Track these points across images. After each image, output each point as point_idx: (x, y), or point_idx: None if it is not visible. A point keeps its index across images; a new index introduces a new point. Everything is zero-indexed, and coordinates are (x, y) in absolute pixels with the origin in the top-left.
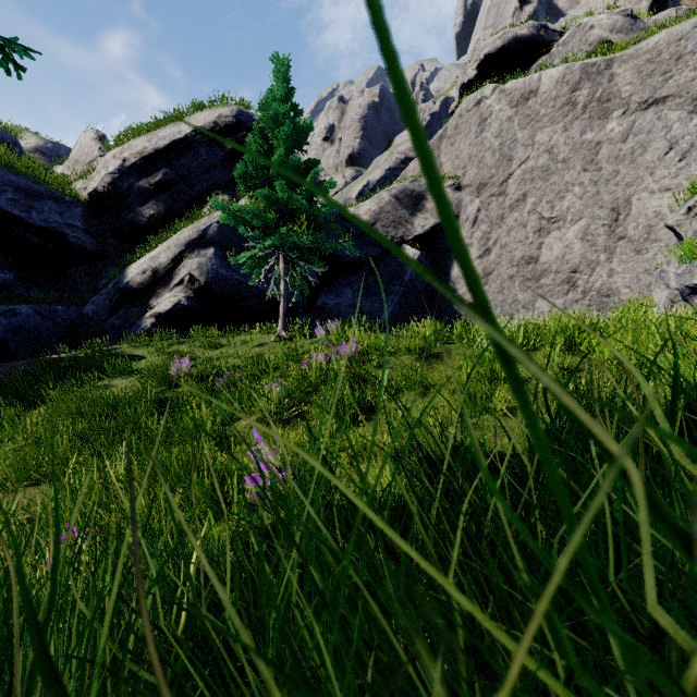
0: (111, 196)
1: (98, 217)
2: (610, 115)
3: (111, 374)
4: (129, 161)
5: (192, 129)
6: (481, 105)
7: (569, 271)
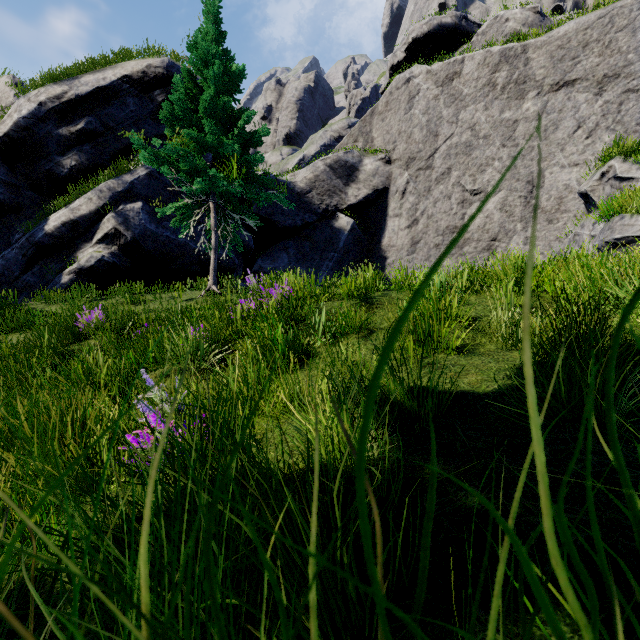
0: (25, 143)
1: (11, 165)
2: (526, 96)
3: (9, 328)
4: (45, 106)
5: (118, 76)
6: (410, 83)
7: (489, 240)
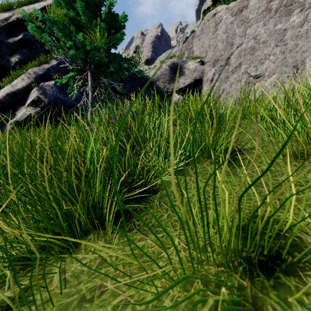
0: None
1: None
2: (292, 13)
3: None
4: None
5: (42, 6)
6: (216, 16)
7: None
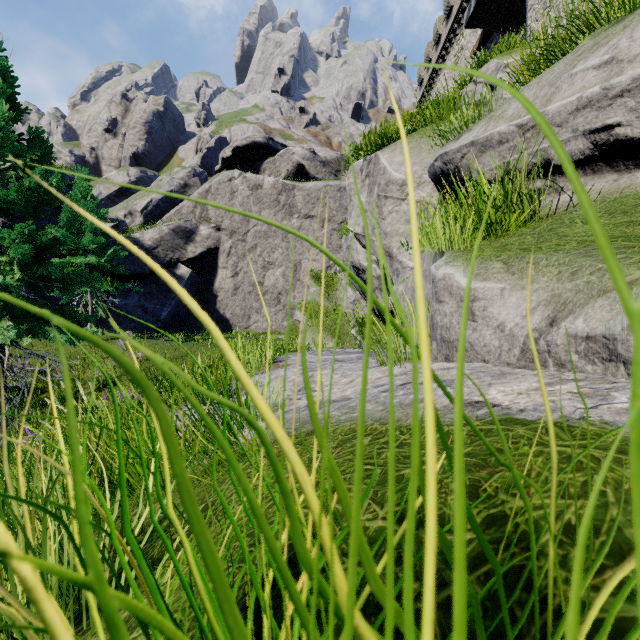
0: None
1: None
2: (293, 216)
3: None
4: None
5: None
6: (232, 182)
7: (277, 293)
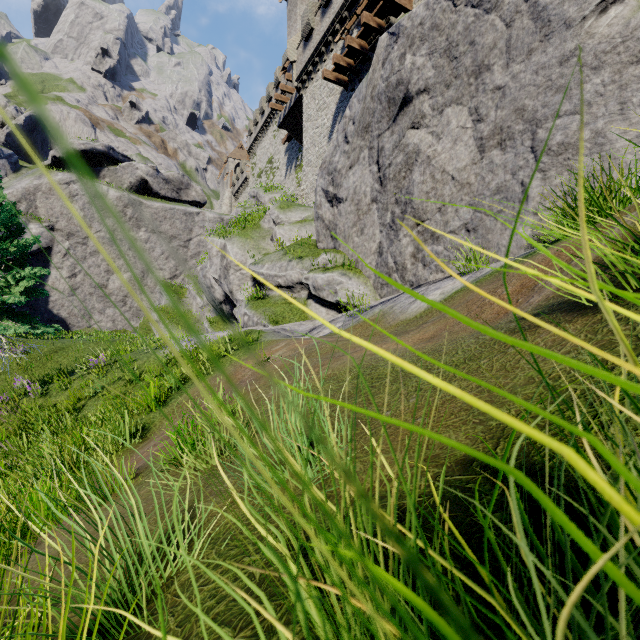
0: None
1: None
2: (141, 229)
3: None
4: None
5: None
6: (71, 186)
7: (123, 296)
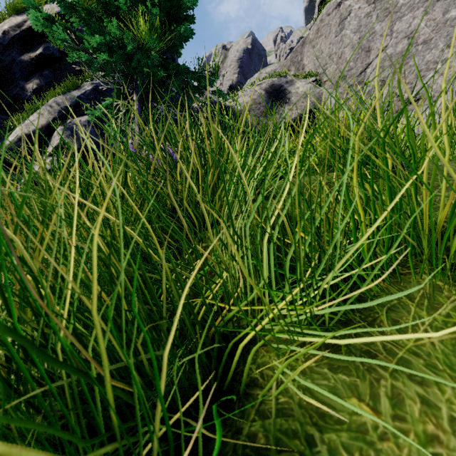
0: None
1: None
2: None
3: None
4: (8, 34)
5: None
6: (341, 6)
7: None
